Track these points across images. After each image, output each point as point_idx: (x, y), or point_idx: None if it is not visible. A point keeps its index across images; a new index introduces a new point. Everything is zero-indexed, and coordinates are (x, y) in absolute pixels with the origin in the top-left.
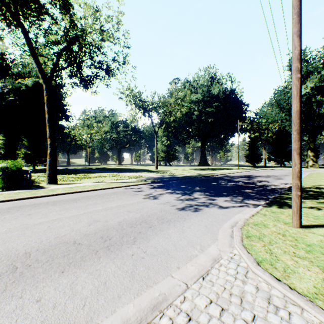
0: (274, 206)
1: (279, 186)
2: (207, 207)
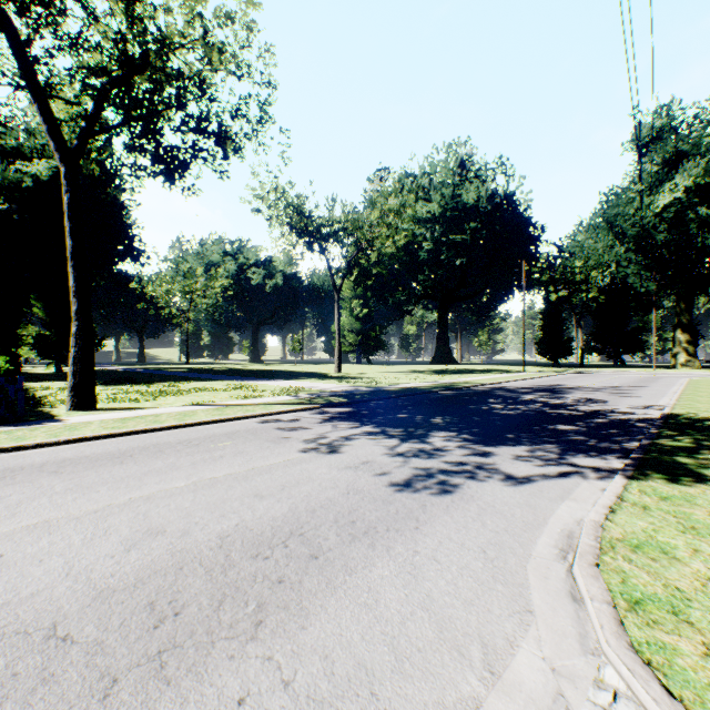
0: (657, 477)
1: (635, 414)
2: (474, 478)
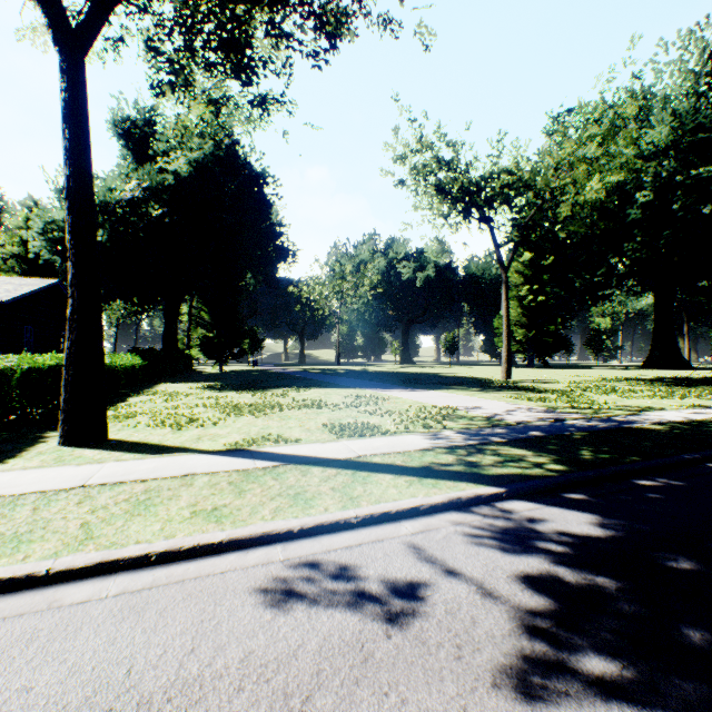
0: None
1: None
2: None
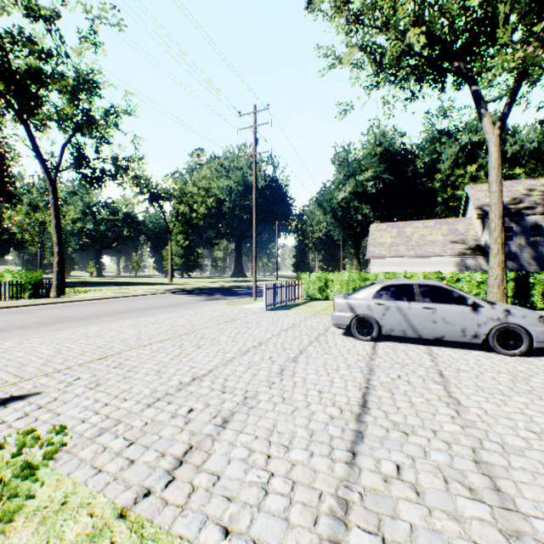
0: (257, 297)
1: None
2: (220, 299)
